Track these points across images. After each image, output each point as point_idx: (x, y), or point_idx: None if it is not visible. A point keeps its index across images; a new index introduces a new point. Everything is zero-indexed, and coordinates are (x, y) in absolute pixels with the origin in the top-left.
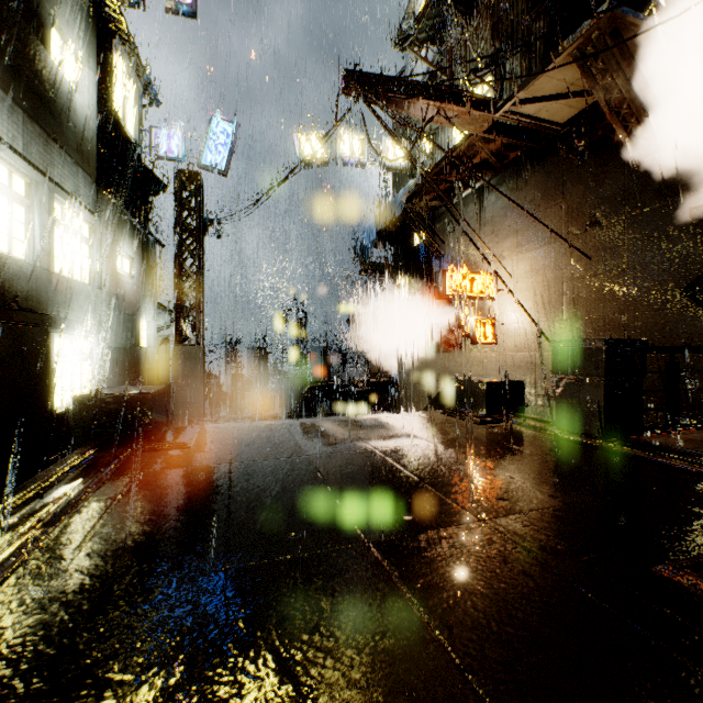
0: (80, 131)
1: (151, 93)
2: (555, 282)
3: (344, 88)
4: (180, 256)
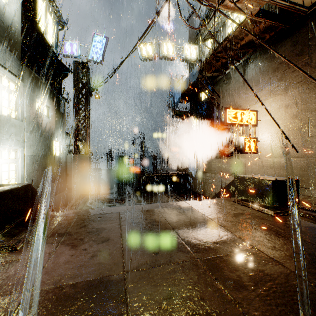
0: (8, 27)
1: (61, 22)
2: (301, 112)
3: None
4: (76, 107)
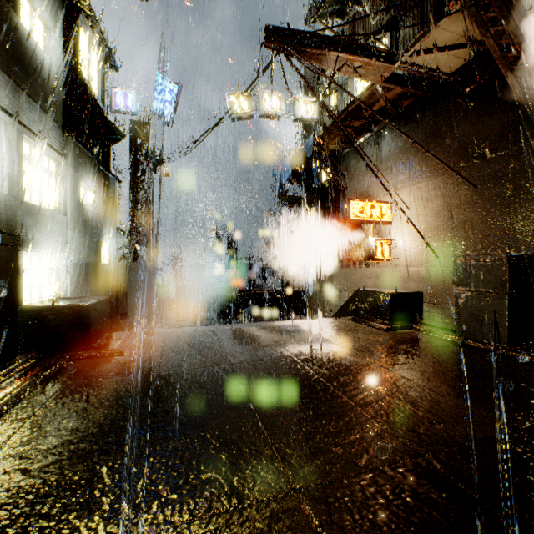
0: (48, 84)
1: (111, 60)
2: (443, 208)
3: (266, 41)
4: (134, 190)
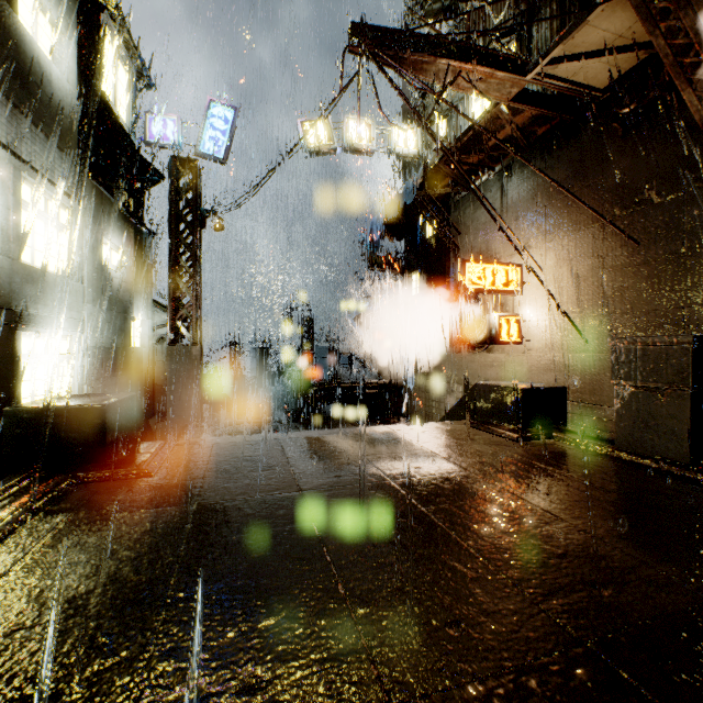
0: (57, 106)
1: (145, 76)
2: (593, 272)
3: (350, 44)
4: (176, 249)
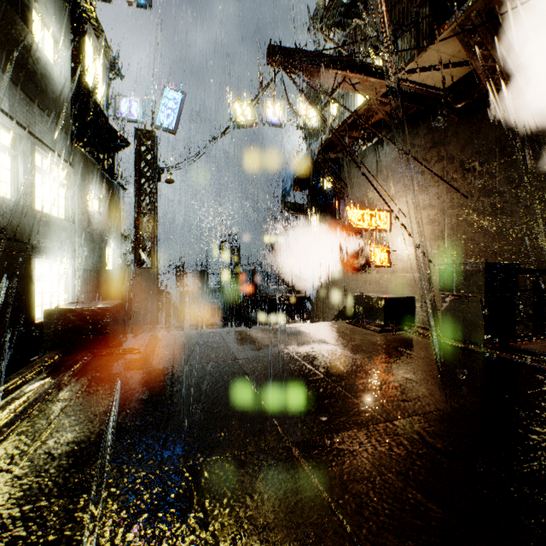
0: (57, 96)
1: (115, 69)
2: (438, 217)
3: (268, 60)
4: (139, 197)
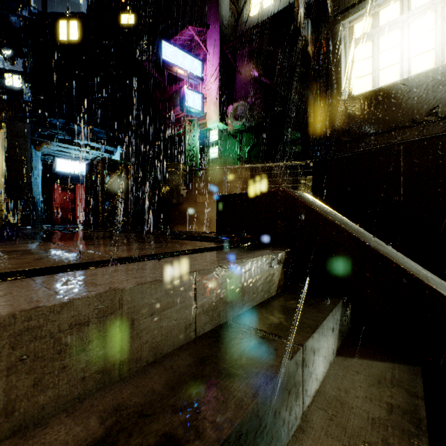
0: None
1: None
2: None
3: None
4: None
